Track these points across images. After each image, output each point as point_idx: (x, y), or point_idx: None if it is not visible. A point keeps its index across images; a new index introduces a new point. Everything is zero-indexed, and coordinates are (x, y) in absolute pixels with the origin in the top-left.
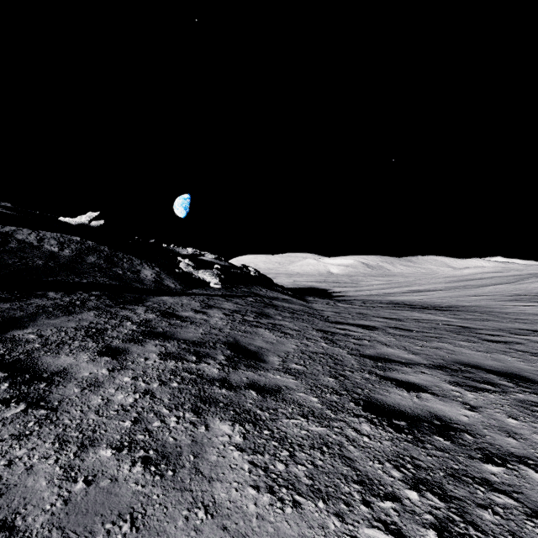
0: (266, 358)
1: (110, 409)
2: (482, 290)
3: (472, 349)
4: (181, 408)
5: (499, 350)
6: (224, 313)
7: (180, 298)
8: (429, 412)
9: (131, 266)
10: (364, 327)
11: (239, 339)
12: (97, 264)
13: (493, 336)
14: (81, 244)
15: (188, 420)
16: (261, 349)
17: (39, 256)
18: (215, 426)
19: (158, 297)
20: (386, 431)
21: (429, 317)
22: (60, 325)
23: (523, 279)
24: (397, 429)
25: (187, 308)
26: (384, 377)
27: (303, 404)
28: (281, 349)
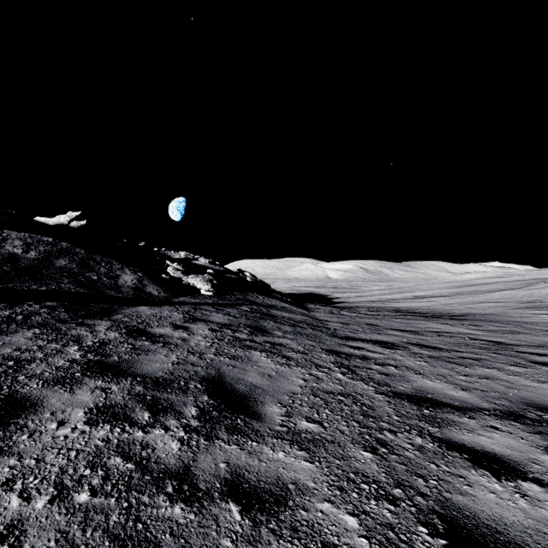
0: (261, 409)
1: None
2: (491, 296)
3: (530, 378)
4: None
5: None
6: (210, 329)
7: (160, 309)
8: None
9: (109, 271)
10: (381, 344)
11: (225, 371)
12: (68, 268)
13: (540, 356)
14: (53, 245)
15: None
16: (255, 389)
17: None
18: None
19: (134, 307)
20: None
21: (449, 328)
22: None
23: (530, 284)
24: None
25: (166, 322)
26: (444, 441)
27: (332, 544)
28: (283, 388)
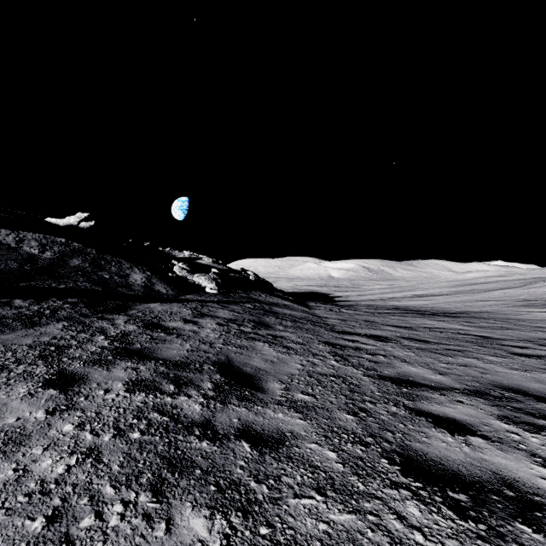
0: (264, 385)
1: (20, 492)
2: (490, 295)
3: (505, 366)
4: (135, 482)
5: (537, 368)
6: (217, 323)
7: (170, 305)
8: (491, 472)
9: (119, 270)
10: (375, 338)
11: (233, 357)
12: (82, 267)
13: (521, 349)
14: (66, 246)
15: (141, 510)
16: (259, 371)
17: (15, 259)
18: (183, 522)
19: (145, 304)
20: (444, 517)
21: (443, 325)
22: (11, 342)
23: (529, 283)
24: (459, 512)
25: (176, 317)
26: (415, 410)
27: (316, 466)
28: (283, 370)
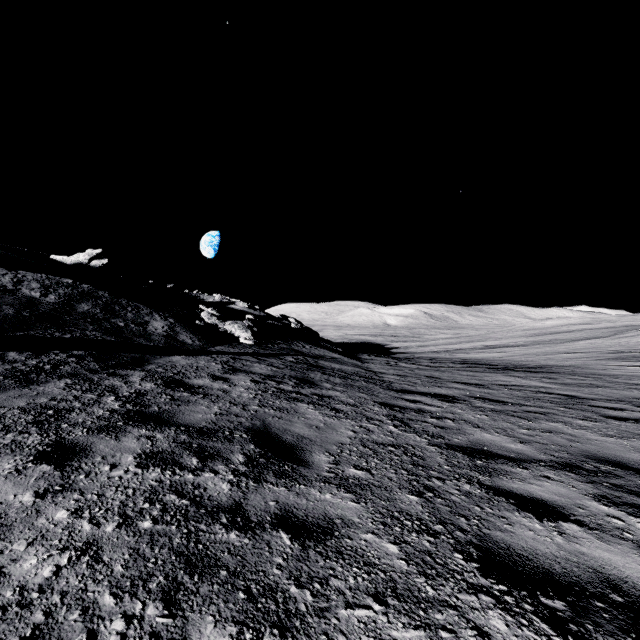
0: (308, 457)
1: None
2: (573, 346)
3: (598, 432)
4: (142, 588)
5: (636, 434)
6: (252, 380)
7: (196, 359)
8: (592, 569)
9: (137, 317)
10: (441, 398)
11: (271, 422)
12: (92, 313)
13: (614, 410)
14: (73, 288)
15: (148, 628)
16: (302, 439)
17: (11, 303)
18: None
19: (167, 357)
20: (537, 632)
21: (520, 382)
22: None
23: (620, 332)
24: (555, 625)
25: (204, 372)
26: (493, 488)
27: (373, 563)
28: (331, 438)
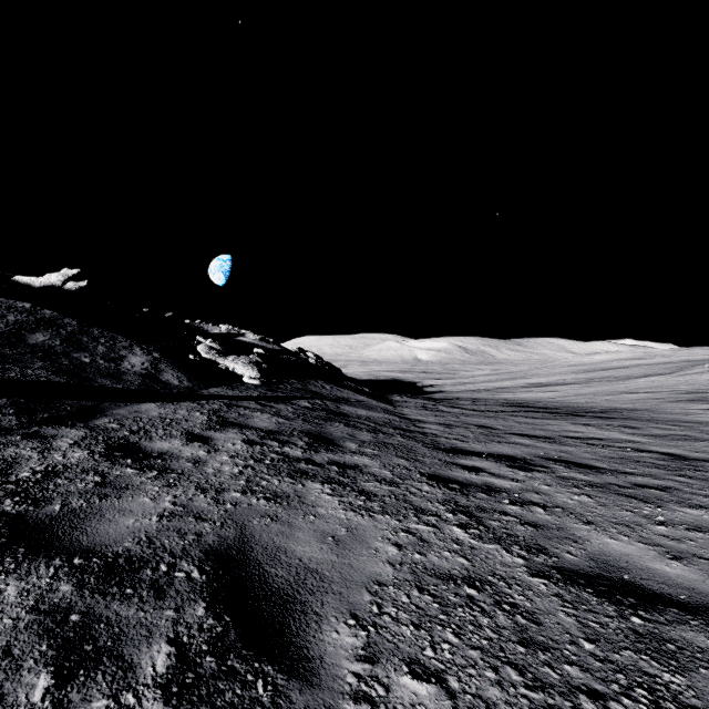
0: (313, 639)
1: None
2: (634, 384)
3: None
4: None
5: None
6: (245, 441)
7: (176, 407)
8: None
9: (110, 350)
10: (508, 462)
11: (255, 530)
12: (47, 346)
13: None
14: (30, 314)
15: None
16: (305, 577)
17: None
18: None
19: (135, 404)
20: None
21: (596, 432)
22: None
23: (682, 368)
24: None
25: (177, 428)
26: None
27: None
28: (359, 569)
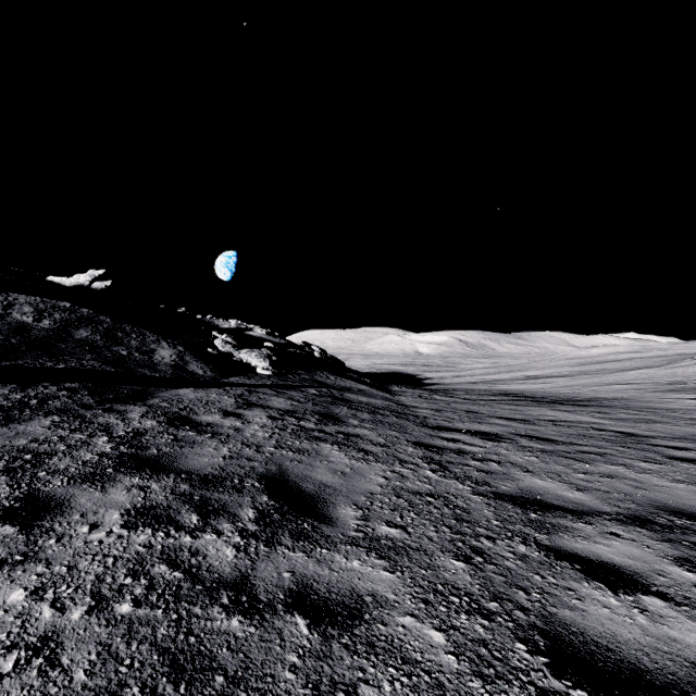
0: (332, 511)
1: None
2: (623, 376)
3: (665, 477)
4: None
5: None
6: (269, 417)
7: (207, 392)
8: (689, 663)
9: (142, 344)
10: (482, 436)
11: (288, 466)
12: (91, 341)
13: (679, 450)
14: (71, 312)
15: None
16: (325, 488)
17: None
18: None
19: (173, 389)
20: None
21: (568, 417)
22: None
23: (673, 361)
24: None
25: (214, 407)
26: (553, 549)
27: (414, 660)
28: (359, 487)
